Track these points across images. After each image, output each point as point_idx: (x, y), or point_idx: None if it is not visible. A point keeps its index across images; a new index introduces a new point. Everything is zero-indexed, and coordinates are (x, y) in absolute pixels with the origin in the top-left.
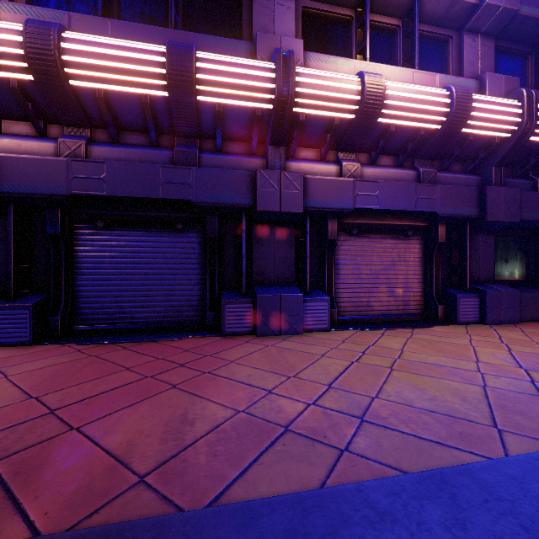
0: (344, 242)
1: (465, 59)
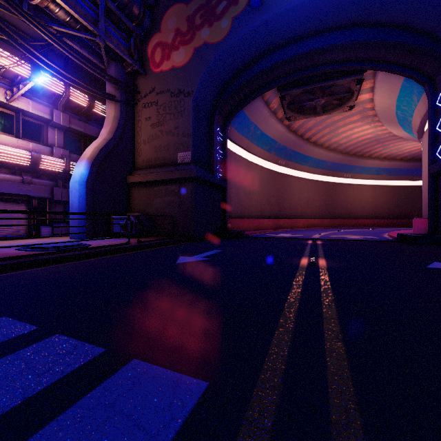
0: None
1: (49, 136)
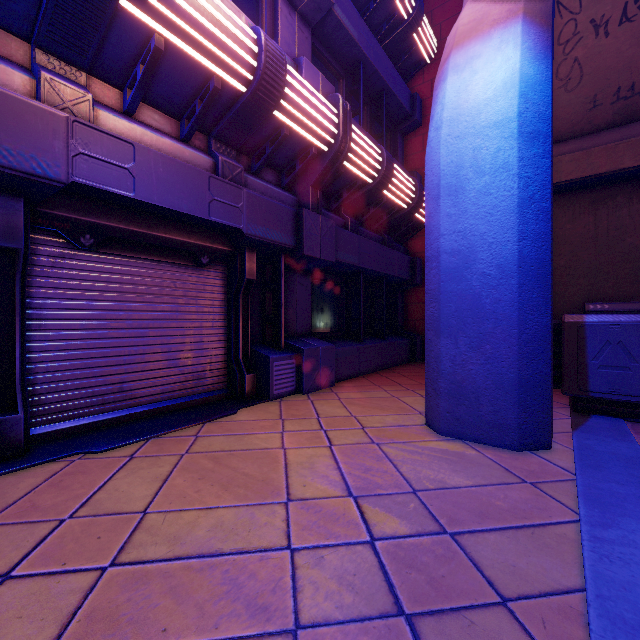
0: (59, 261)
1: (281, 31)
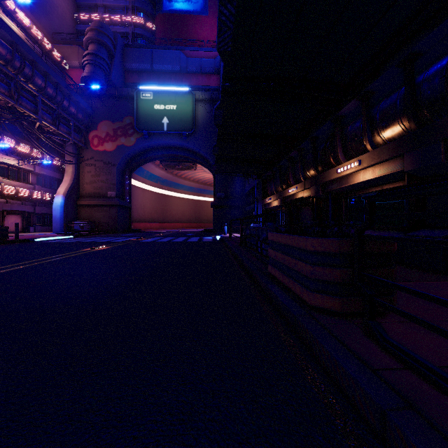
0: (6, 216)
1: (31, 179)
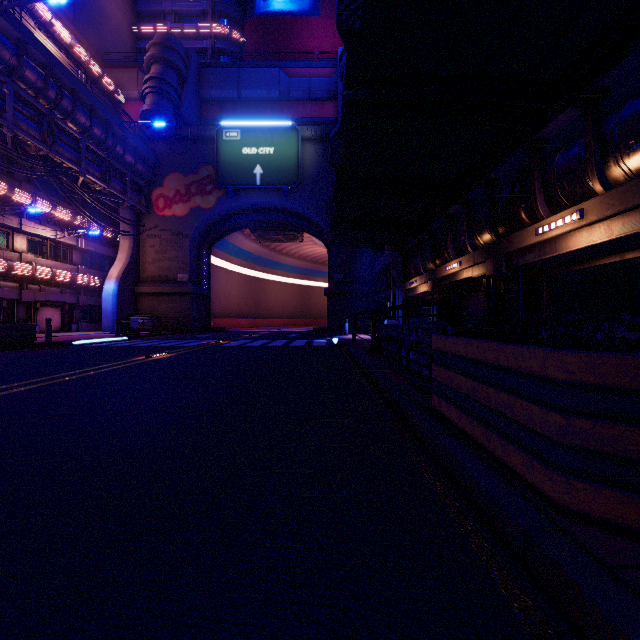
0: (39, 309)
1: (73, 257)
